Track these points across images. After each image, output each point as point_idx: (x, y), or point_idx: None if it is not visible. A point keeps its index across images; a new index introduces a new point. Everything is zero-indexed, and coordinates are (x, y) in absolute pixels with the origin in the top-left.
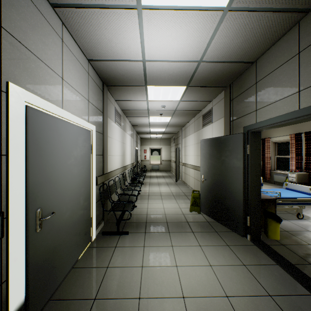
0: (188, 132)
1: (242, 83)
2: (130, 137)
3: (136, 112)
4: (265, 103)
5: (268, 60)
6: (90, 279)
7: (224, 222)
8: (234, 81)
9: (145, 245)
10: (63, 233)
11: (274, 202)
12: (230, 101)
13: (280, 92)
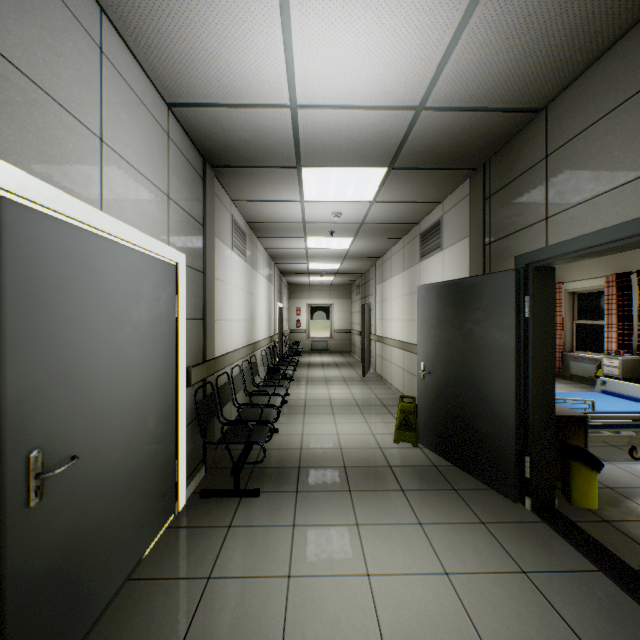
0: (389, 270)
1: (512, 159)
2: (267, 281)
3: (278, 226)
4: (568, 201)
5: (576, 102)
6: (167, 609)
7: (471, 468)
8: (493, 157)
9: (296, 521)
10: (103, 502)
11: (583, 425)
12: (484, 200)
13: (607, 174)
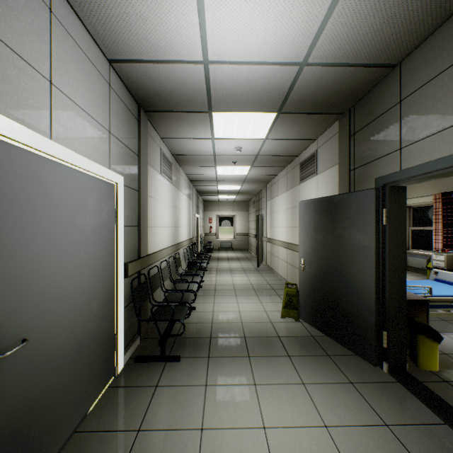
0: (276, 191)
1: (372, 104)
2: (188, 198)
3: (195, 158)
4: (418, 134)
5: (426, 57)
6: None
7: (340, 339)
8: (357, 104)
9: (208, 382)
10: (52, 374)
11: (425, 306)
12: (350, 137)
13: (452, 112)
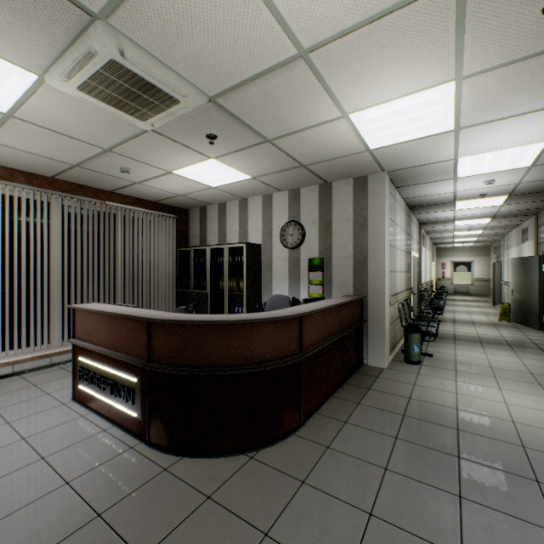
0: (510, 243)
1: (541, 217)
2: (428, 252)
3: (439, 231)
4: None
5: None
6: None
7: (527, 324)
8: (538, 213)
9: (454, 325)
10: (414, 305)
11: None
12: (536, 227)
13: None
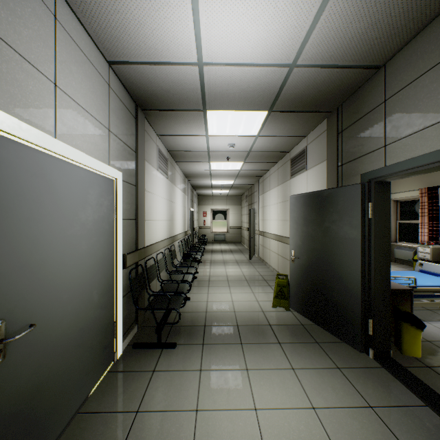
0: (268, 185)
1: (358, 103)
2: (183, 192)
3: (190, 154)
4: (402, 132)
5: (408, 60)
6: (105, 437)
7: (328, 327)
8: (344, 102)
9: (202, 367)
10: (56, 357)
11: (409, 295)
12: (338, 134)
13: (433, 112)
